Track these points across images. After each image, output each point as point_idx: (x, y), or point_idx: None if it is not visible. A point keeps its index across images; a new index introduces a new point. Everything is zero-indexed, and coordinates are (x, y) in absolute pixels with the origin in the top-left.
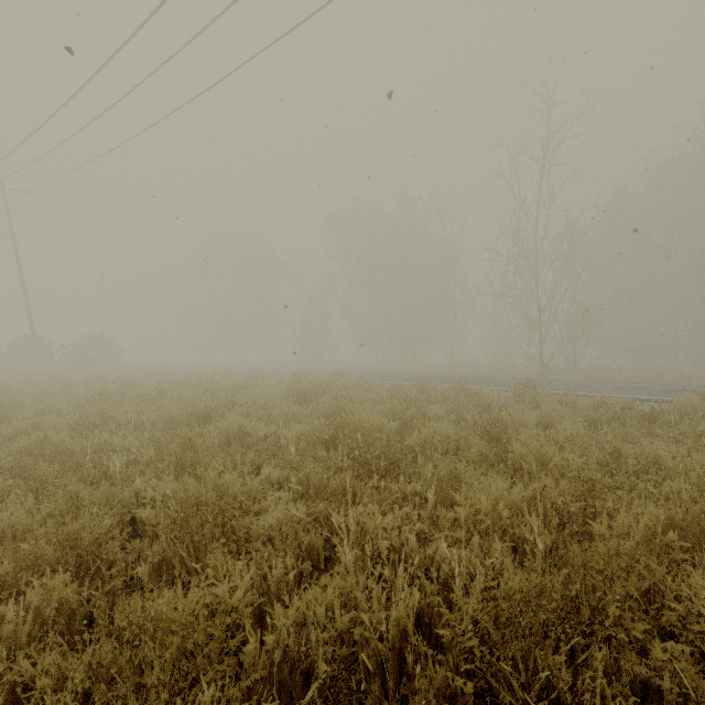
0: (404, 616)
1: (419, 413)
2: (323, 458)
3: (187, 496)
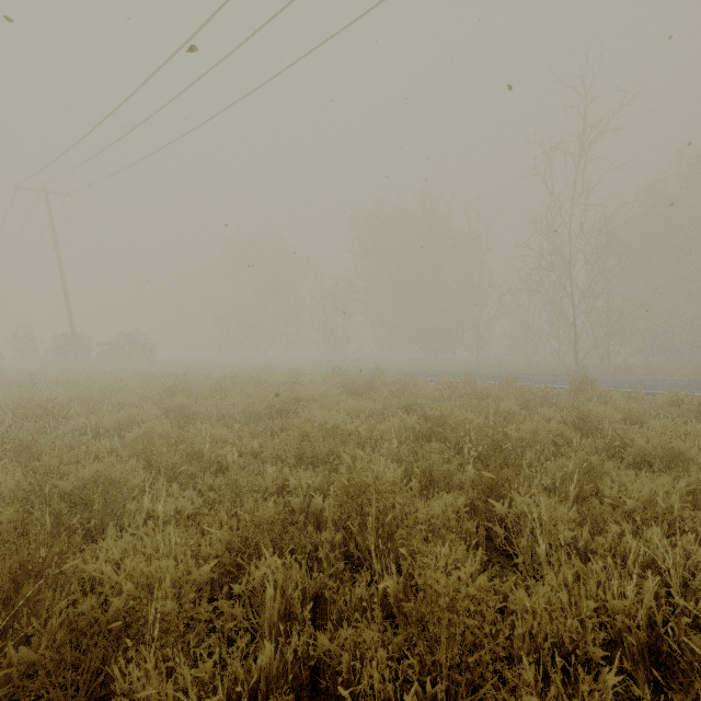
0: (652, 605)
1: (491, 409)
2: (438, 451)
3: (370, 483)
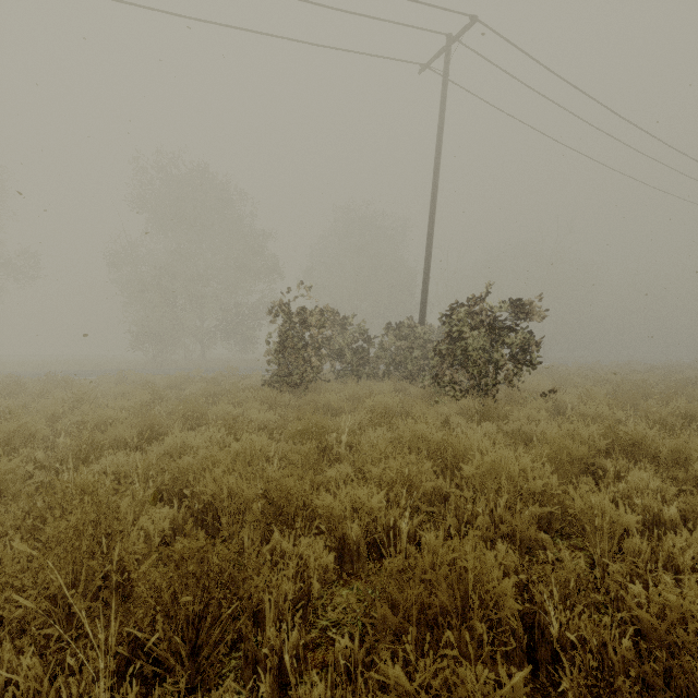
0: None
1: None
2: None
3: None
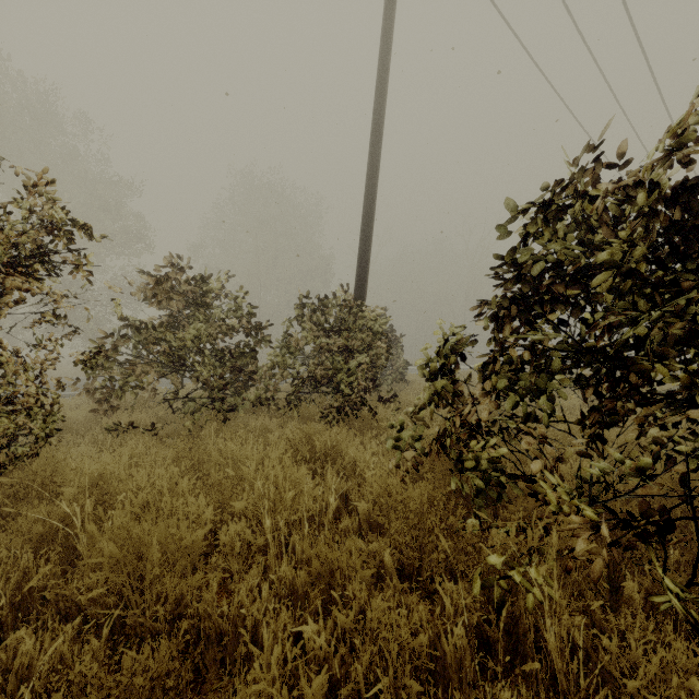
0: None
1: None
2: None
3: None
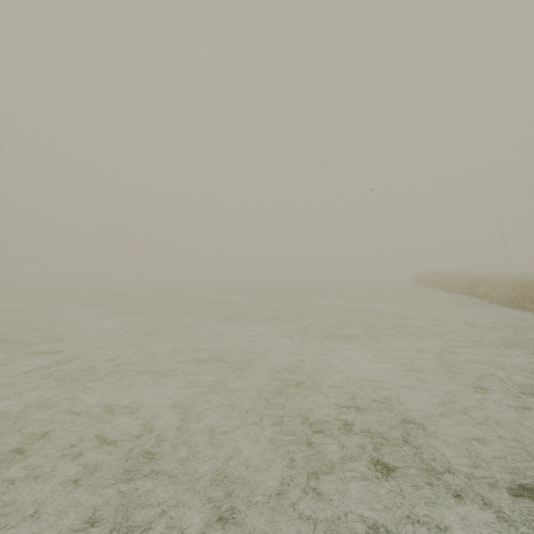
0: None
1: None
2: None
3: None
